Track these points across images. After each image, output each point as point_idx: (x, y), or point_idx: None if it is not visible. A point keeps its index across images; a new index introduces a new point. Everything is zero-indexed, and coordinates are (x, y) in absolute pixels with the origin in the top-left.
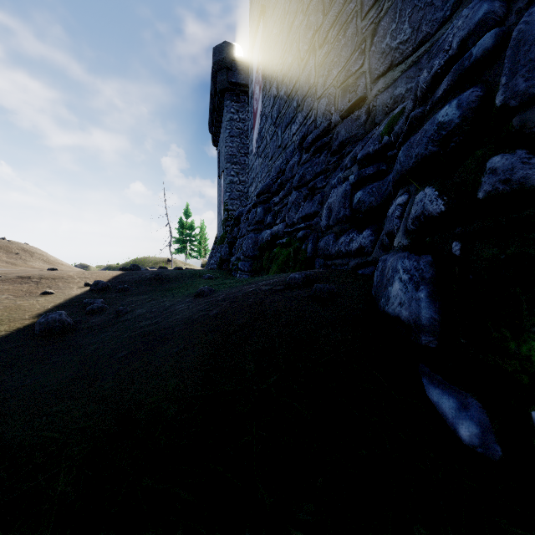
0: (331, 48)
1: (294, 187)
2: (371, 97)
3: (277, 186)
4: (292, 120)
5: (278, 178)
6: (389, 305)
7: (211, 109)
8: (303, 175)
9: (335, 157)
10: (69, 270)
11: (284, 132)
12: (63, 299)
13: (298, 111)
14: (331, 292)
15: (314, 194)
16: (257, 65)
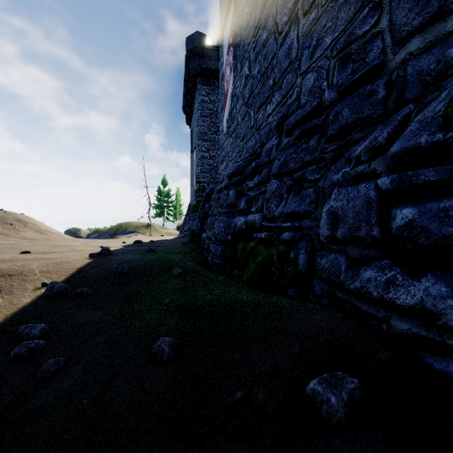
0: (322, 11)
1: (273, 174)
2: (394, 64)
3: (252, 170)
4: (268, 100)
5: (252, 161)
6: None
7: (184, 92)
8: (285, 162)
9: (334, 144)
10: (57, 239)
11: (258, 112)
12: (2, 317)
13: (275, 90)
14: None
15: (301, 186)
16: (228, 47)
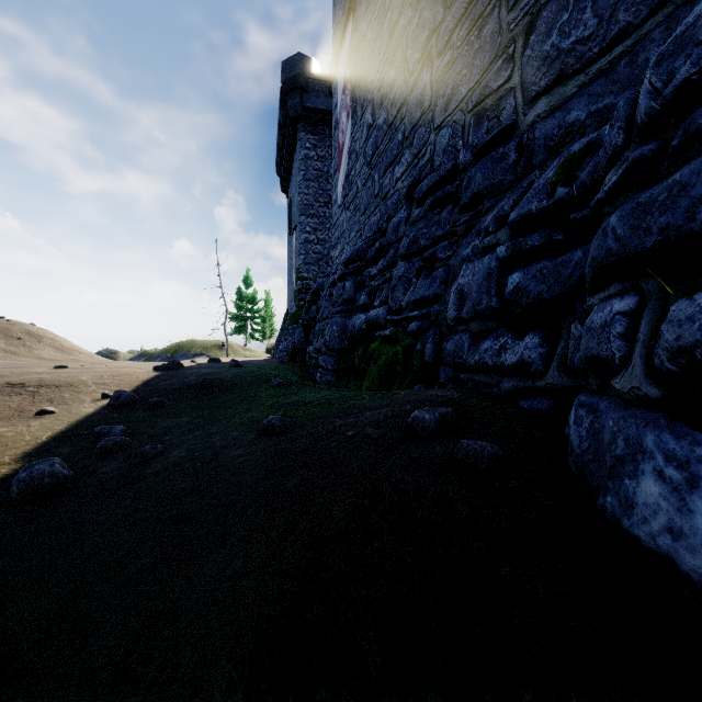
0: (457, 54)
1: (401, 256)
2: (525, 126)
3: (375, 253)
4: (396, 160)
5: (376, 240)
6: (633, 520)
7: (279, 143)
8: (415, 239)
9: (466, 215)
10: (89, 361)
11: (384, 176)
12: (66, 423)
13: (405, 147)
14: (495, 459)
15: (433, 267)
16: (344, 83)
